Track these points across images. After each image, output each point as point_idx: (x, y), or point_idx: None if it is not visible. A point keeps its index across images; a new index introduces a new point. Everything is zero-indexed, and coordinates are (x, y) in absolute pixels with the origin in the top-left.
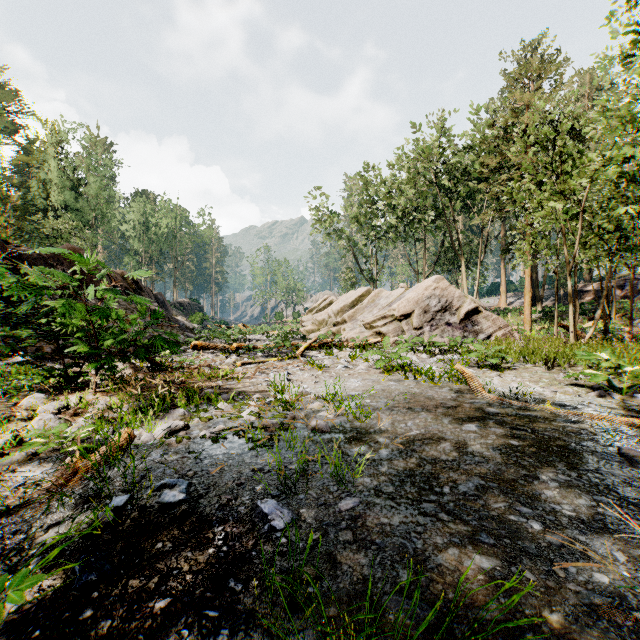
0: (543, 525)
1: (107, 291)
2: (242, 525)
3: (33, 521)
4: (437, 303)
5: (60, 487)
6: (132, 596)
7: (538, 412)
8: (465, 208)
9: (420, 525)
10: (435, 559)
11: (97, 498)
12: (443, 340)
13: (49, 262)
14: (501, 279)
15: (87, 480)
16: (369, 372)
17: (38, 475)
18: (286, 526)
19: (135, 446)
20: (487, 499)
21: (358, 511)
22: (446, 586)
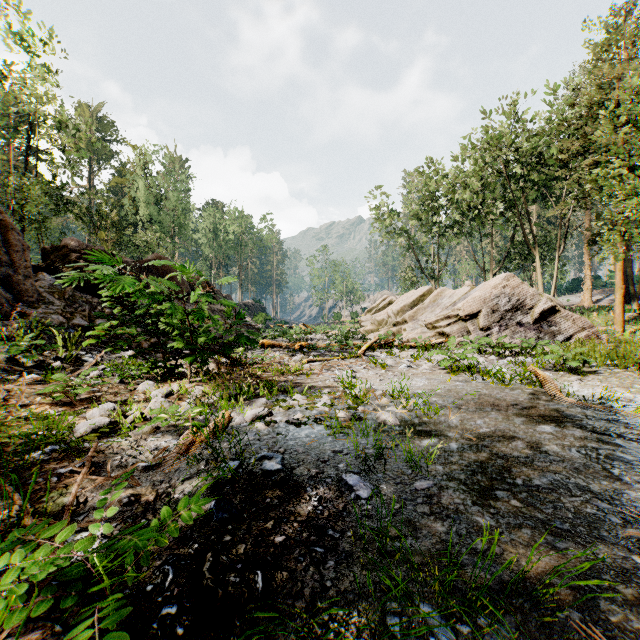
0: (622, 520)
1: (204, 296)
2: (331, 492)
3: (171, 475)
4: (507, 302)
5: (182, 453)
6: (256, 532)
7: (625, 418)
8: (540, 198)
9: (493, 507)
10: (508, 535)
11: (214, 462)
12: (514, 341)
13: (142, 270)
14: (585, 274)
15: (201, 449)
16: (433, 372)
17: (164, 443)
18: (373, 491)
19: (231, 426)
20: (562, 493)
21: (432, 491)
22: (519, 556)
